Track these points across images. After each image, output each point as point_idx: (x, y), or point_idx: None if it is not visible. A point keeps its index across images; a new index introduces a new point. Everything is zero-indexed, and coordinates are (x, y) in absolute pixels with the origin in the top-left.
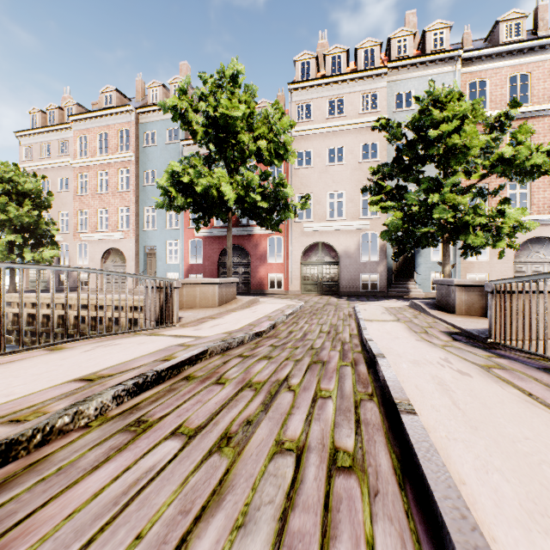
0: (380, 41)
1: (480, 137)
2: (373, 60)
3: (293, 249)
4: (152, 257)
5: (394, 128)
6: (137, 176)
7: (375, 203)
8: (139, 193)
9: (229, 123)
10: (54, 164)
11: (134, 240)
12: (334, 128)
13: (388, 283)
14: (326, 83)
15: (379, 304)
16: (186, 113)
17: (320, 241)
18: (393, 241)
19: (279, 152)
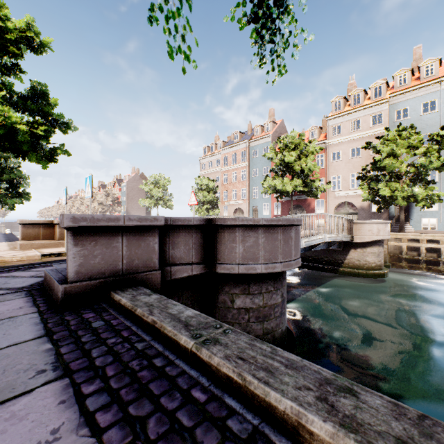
0: (385, 81)
1: (417, 150)
2: (381, 92)
3: (329, 206)
4: (256, 212)
5: (372, 147)
6: (249, 173)
7: (362, 185)
8: (250, 181)
9: (289, 160)
10: (213, 170)
11: (248, 204)
12: (354, 137)
13: (390, 224)
14: (348, 113)
15: None
16: (272, 156)
17: (346, 201)
18: (374, 202)
19: (310, 169)
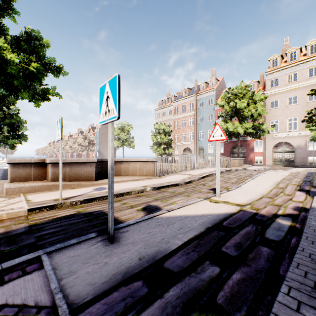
0: None
1: None
2: None
3: (268, 145)
4: (201, 150)
5: None
6: (196, 120)
7: (308, 126)
8: (196, 126)
9: (240, 107)
10: (166, 119)
11: (195, 144)
12: (291, 88)
13: None
14: (286, 68)
15: (307, 168)
16: (224, 104)
17: (283, 141)
18: None
19: (260, 113)
